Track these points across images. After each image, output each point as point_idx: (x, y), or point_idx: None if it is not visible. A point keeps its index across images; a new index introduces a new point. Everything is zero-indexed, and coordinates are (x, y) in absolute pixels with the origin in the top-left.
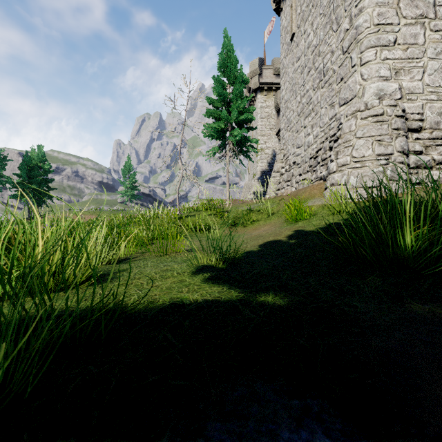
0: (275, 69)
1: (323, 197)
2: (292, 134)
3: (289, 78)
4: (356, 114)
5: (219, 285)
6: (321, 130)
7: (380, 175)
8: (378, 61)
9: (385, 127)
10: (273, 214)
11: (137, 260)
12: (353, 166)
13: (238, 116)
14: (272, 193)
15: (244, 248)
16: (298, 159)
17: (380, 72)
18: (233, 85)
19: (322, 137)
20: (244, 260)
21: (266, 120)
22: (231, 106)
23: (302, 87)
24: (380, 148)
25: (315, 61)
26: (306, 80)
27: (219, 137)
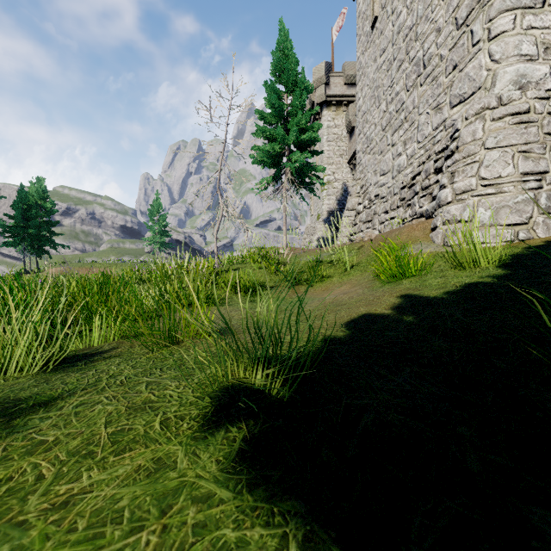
0: (347, 77)
1: (431, 241)
2: (373, 157)
3: (369, 80)
4: (482, 114)
5: (270, 504)
6: (419, 147)
7: (529, 204)
8: (519, 31)
9: (533, 131)
10: (352, 267)
11: (113, 356)
12: (482, 192)
13: (299, 135)
14: (345, 238)
15: (317, 330)
16: (382, 190)
17: (521, 49)
18: (291, 95)
19: (422, 156)
20: (324, 364)
21: (334, 144)
22: (288, 123)
23: (389, 89)
24: (526, 164)
25: (410, 49)
26: (396, 78)
27: (274, 164)
